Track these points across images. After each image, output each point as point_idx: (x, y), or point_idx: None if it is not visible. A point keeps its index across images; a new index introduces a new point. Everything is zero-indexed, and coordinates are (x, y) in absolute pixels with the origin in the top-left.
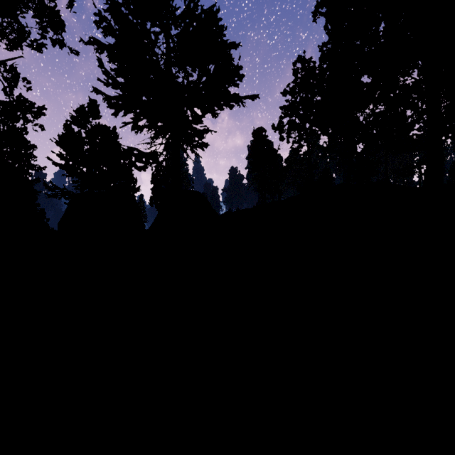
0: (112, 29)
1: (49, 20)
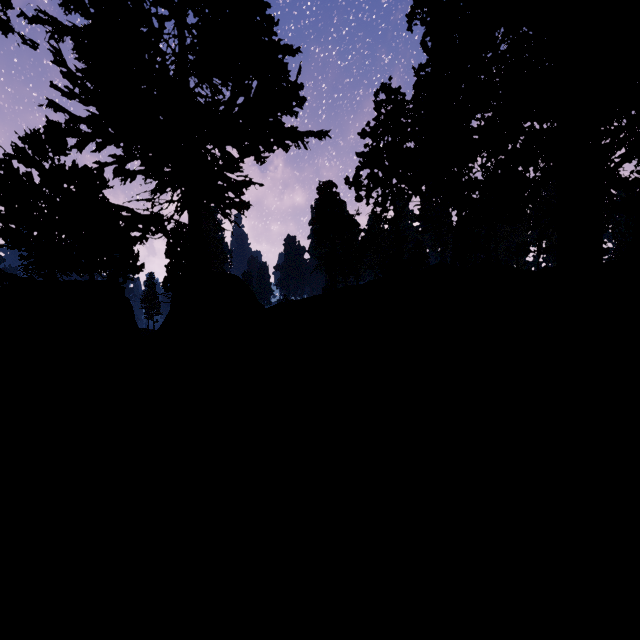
0: (80, 1)
1: None
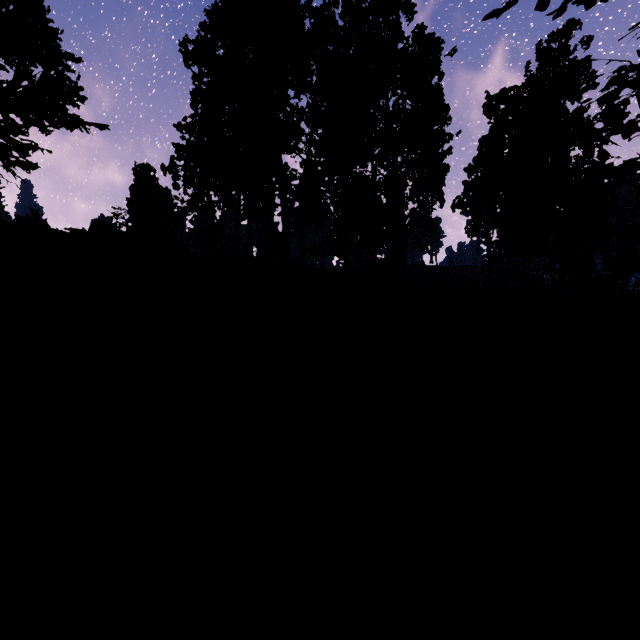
0: None
1: None
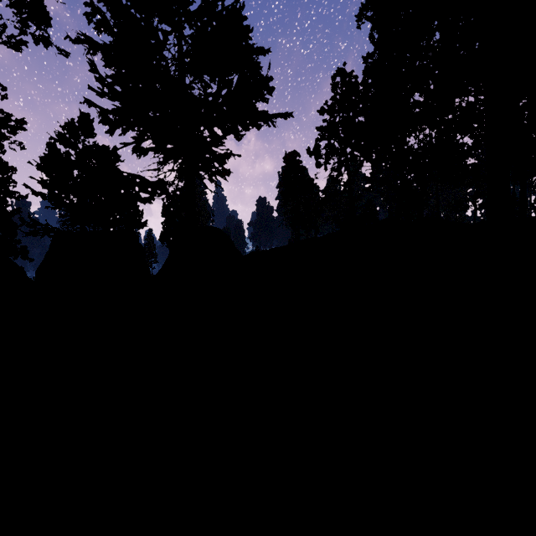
0: (108, 24)
1: (30, 11)
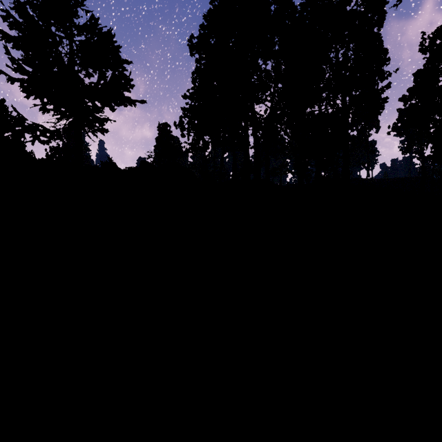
0: (19, 26)
1: None
